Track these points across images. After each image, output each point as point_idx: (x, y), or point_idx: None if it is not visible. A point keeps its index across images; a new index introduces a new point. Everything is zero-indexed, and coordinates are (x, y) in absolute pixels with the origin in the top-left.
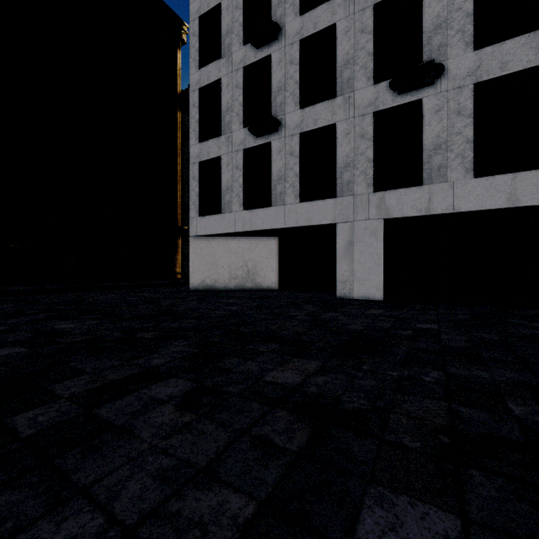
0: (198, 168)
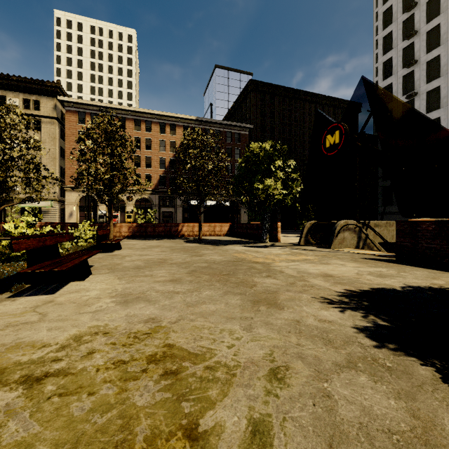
0: (382, 190)
